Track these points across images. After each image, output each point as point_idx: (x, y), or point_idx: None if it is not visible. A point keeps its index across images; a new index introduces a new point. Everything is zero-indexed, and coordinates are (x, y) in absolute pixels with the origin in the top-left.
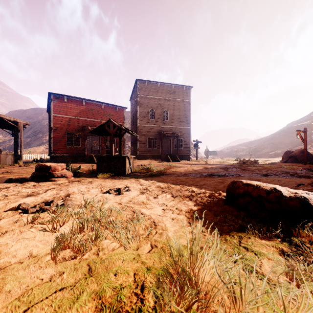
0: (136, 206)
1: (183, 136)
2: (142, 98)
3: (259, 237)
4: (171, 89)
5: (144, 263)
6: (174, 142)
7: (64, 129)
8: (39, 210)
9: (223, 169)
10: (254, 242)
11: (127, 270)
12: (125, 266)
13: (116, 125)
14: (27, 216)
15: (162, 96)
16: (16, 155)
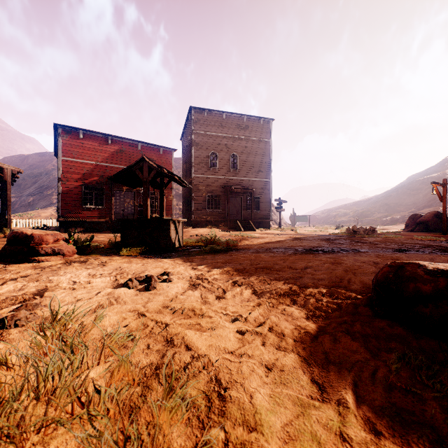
0: (176, 321)
1: (259, 193)
2: (199, 135)
3: None
4: (242, 123)
5: None
6: (246, 202)
7: (79, 180)
8: None
9: (326, 242)
10: None
11: None
12: None
13: (154, 168)
14: None
15: (229, 133)
16: (0, 219)
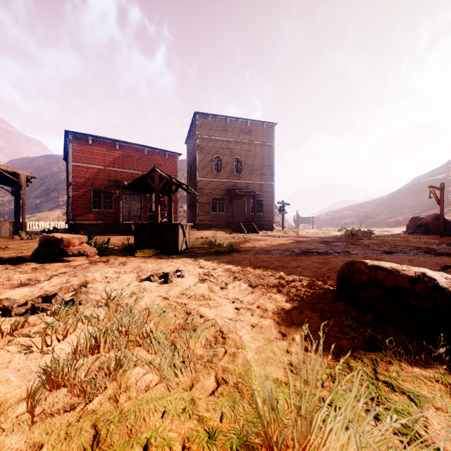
0: (191, 302)
1: (263, 196)
2: (203, 139)
3: (407, 362)
4: (245, 127)
5: (203, 421)
6: (250, 204)
7: (88, 185)
8: (31, 310)
9: (324, 244)
10: (401, 371)
11: (169, 438)
12: (166, 427)
13: (164, 178)
14: (7, 321)
15: (233, 137)
16: (16, 223)
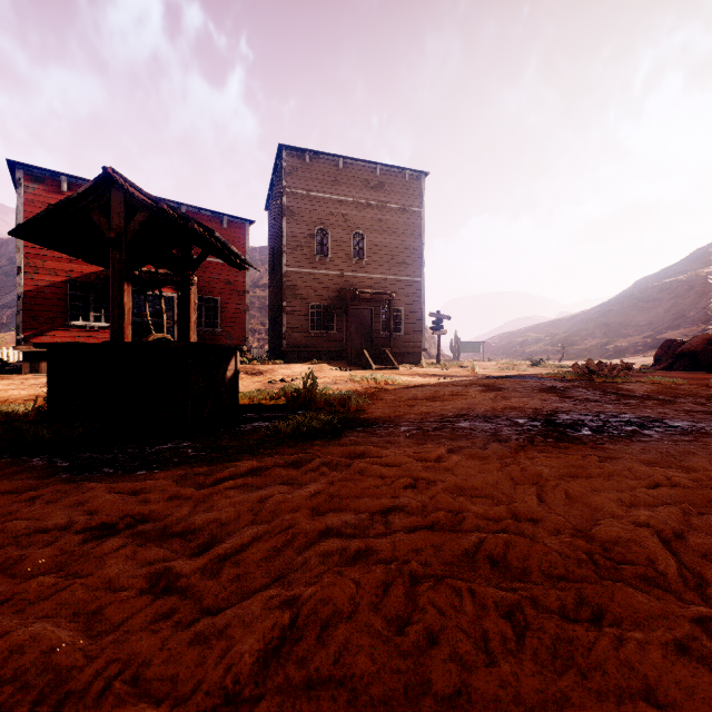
0: None
1: (403, 302)
2: (296, 196)
3: None
4: (373, 178)
5: None
6: (381, 317)
7: (60, 273)
8: None
9: (556, 395)
10: None
11: None
12: None
13: (140, 205)
14: None
15: (350, 195)
16: None
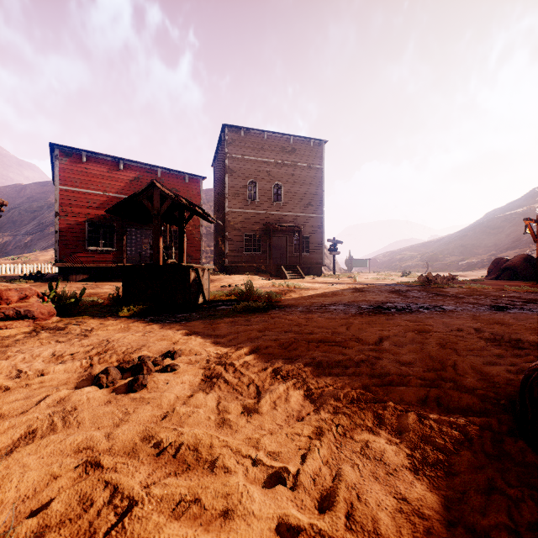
0: (153, 489)
1: (309, 232)
2: (234, 159)
3: None
4: (288, 145)
5: None
6: (293, 242)
7: (82, 215)
8: None
9: (396, 294)
10: None
11: None
12: None
13: (168, 197)
14: None
15: (271, 157)
16: None
